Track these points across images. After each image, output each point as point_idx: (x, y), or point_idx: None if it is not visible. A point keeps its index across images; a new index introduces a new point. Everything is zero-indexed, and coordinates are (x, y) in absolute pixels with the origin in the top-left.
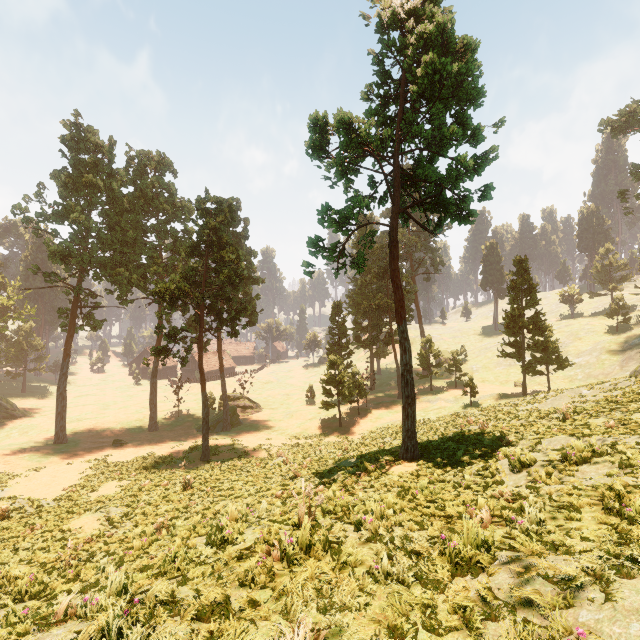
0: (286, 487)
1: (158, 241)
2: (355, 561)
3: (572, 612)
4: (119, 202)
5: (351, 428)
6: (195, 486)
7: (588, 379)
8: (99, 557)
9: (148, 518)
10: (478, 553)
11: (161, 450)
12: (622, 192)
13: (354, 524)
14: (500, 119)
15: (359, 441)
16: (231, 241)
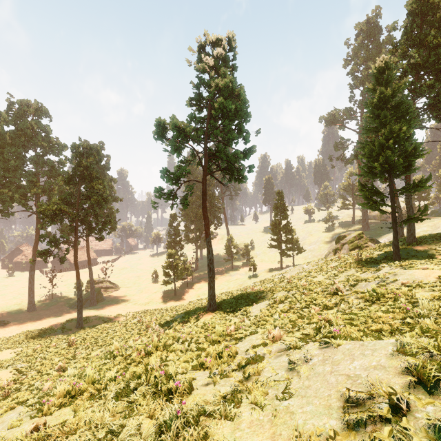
0: (141, 335)
1: (37, 169)
2: (176, 349)
3: (236, 345)
4: (1, 137)
5: (182, 296)
6: (77, 343)
7: (313, 258)
8: (25, 388)
9: (47, 366)
10: (219, 338)
11: (41, 324)
12: (330, 156)
13: (177, 339)
14: (258, 129)
15: (187, 304)
16: (98, 175)
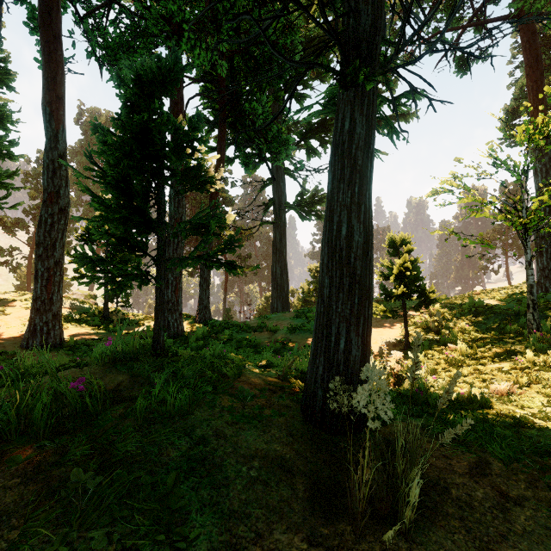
0: None
1: None
2: None
3: None
4: None
5: None
6: None
7: None
8: None
9: None
10: None
11: None
12: None
13: None
14: None
15: None
16: None
